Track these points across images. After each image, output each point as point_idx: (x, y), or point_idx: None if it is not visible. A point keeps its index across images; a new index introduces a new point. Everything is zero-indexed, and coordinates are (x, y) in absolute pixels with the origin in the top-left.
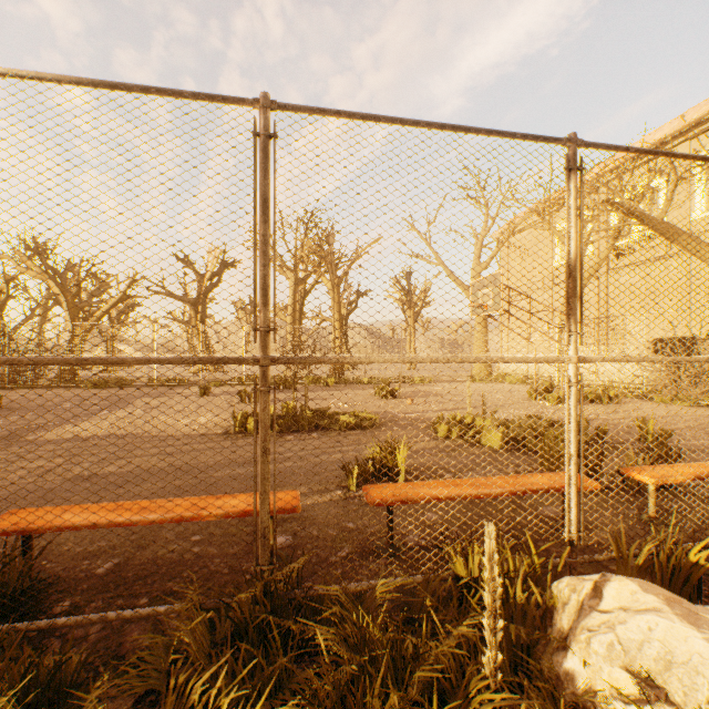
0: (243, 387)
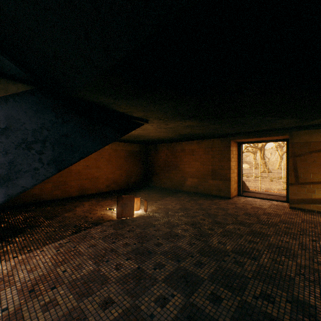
0: (282, 180)
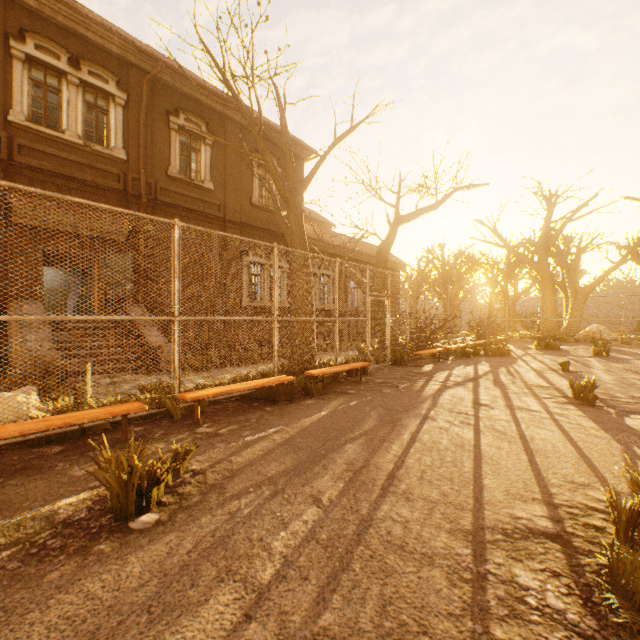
0: None
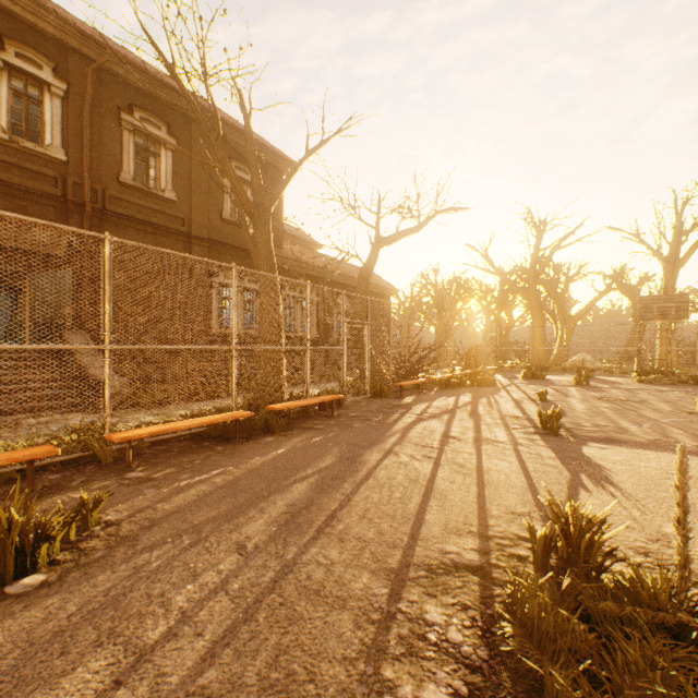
0: None
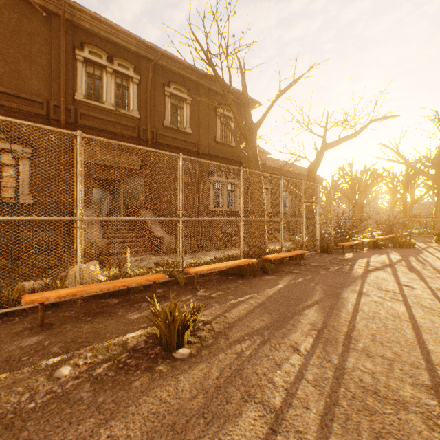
0: None
